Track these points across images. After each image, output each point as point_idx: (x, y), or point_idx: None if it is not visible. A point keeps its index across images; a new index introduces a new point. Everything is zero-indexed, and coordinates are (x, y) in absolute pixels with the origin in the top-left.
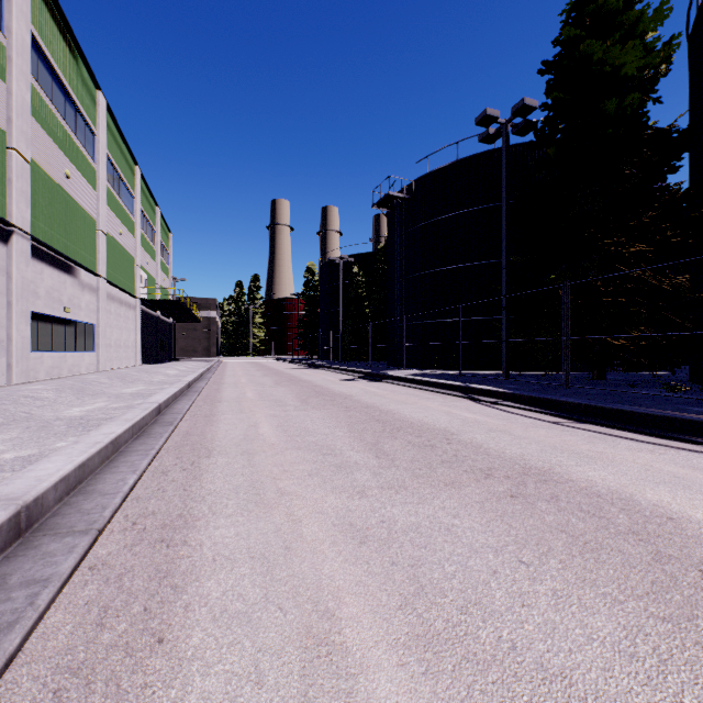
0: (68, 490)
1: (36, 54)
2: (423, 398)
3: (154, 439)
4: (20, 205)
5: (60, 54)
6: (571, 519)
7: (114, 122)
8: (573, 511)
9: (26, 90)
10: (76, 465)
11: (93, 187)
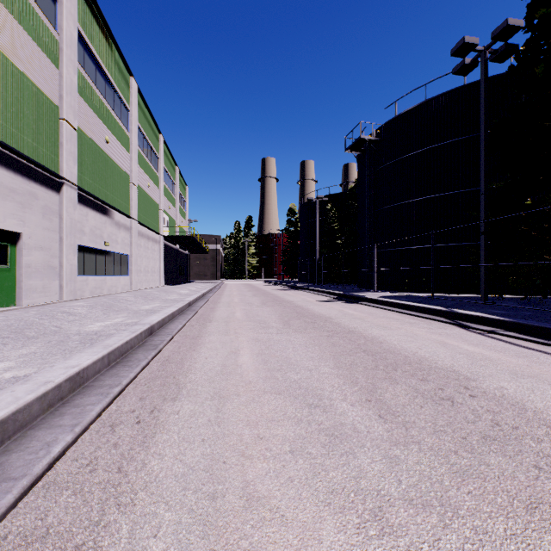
0: None
1: (83, 48)
2: (405, 322)
3: (127, 369)
4: (69, 163)
5: (102, 48)
6: None
7: (143, 101)
8: None
9: (74, 74)
10: None
11: (127, 150)
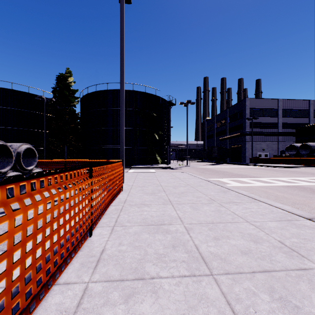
0: None
1: None
2: None
3: None
4: None
5: None
6: None
7: None
8: None
9: None
10: None
11: None
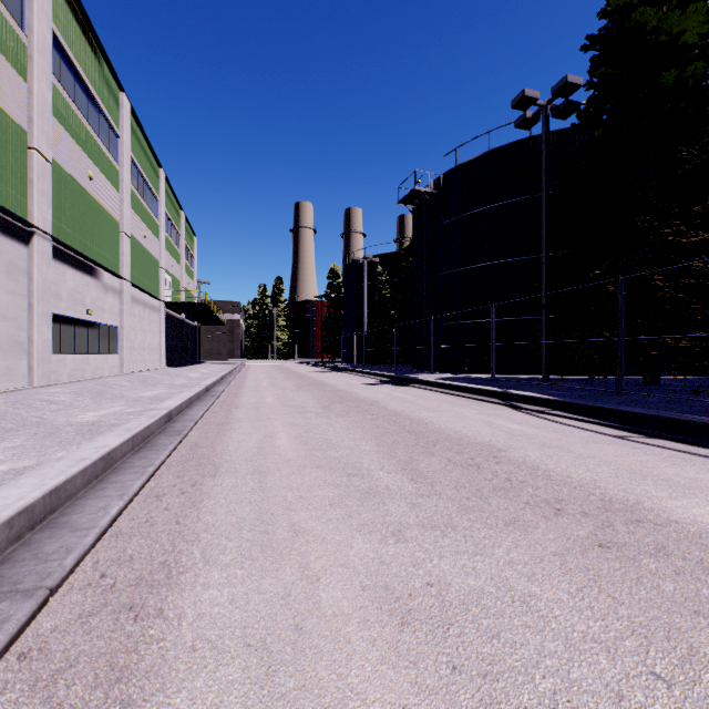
0: (32, 524)
1: (59, 54)
2: (457, 405)
3: (156, 453)
4: (41, 206)
5: (83, 55)
6: (701, 589)
7: (138, 124)
8: (698, 574)
9: (48, 90)
10: (45, 491)
11: (117, 189)
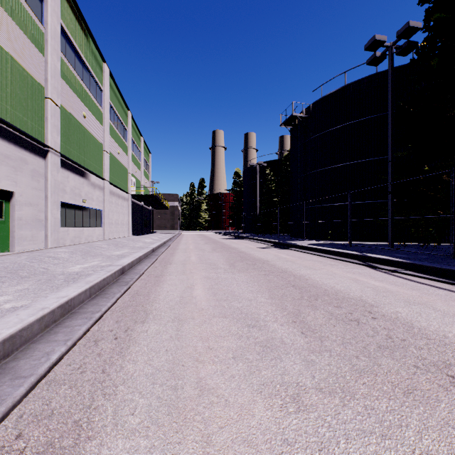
0: None
1: (65, 39)
2: (327, 264)
3: (105, 300)
4: (53, 134)
5: (80, 39)
6: None
7: (114, 83)
8: None
9: (57, 61)
10: None
11: (101, 123)
